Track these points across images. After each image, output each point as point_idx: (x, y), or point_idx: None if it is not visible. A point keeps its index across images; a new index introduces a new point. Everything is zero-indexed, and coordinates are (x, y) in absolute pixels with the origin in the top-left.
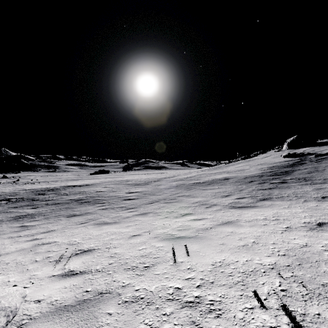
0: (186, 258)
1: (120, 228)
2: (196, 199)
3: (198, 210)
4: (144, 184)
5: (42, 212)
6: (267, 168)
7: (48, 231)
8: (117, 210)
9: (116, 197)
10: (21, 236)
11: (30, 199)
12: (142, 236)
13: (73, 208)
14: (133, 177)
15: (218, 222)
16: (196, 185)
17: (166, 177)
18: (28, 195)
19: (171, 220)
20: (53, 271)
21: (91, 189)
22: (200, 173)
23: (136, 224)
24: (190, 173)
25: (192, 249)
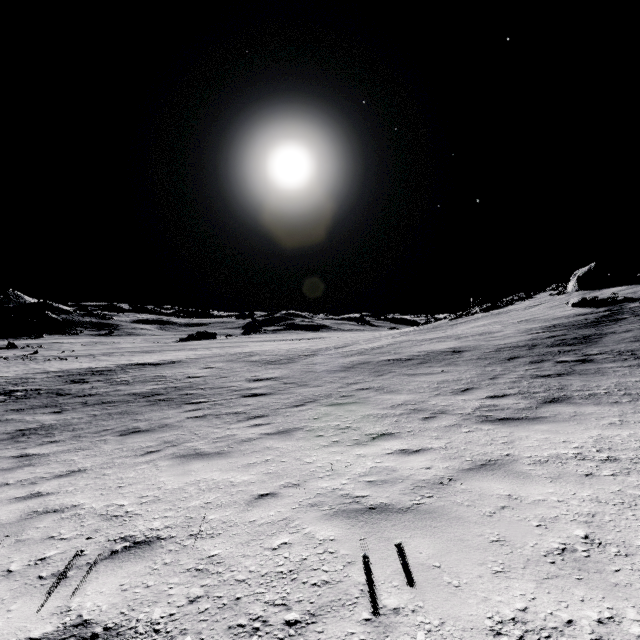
0: (406, 594)
1: (229, 470)
2: (397, 397)
3: (406, 425)
4: (286, 361)
5: (71, 423)
6: (541, 330)
7: (71, 473)
8: (226, 421)
9: (227, 389)
10: (10, 483)
11: (53, 392)
12: (280, 499)
13: (135, 415)
14: (263, 347)
15: (462, 461)
16: (394, 364)
17: (330, 347)
18: (52, 384)
19: (347, 452)
20: (35, 619)
21: (177, 372)
22: (400, 339)
23: (266, 459)
24: (379, 339)
25: (419, 558)
